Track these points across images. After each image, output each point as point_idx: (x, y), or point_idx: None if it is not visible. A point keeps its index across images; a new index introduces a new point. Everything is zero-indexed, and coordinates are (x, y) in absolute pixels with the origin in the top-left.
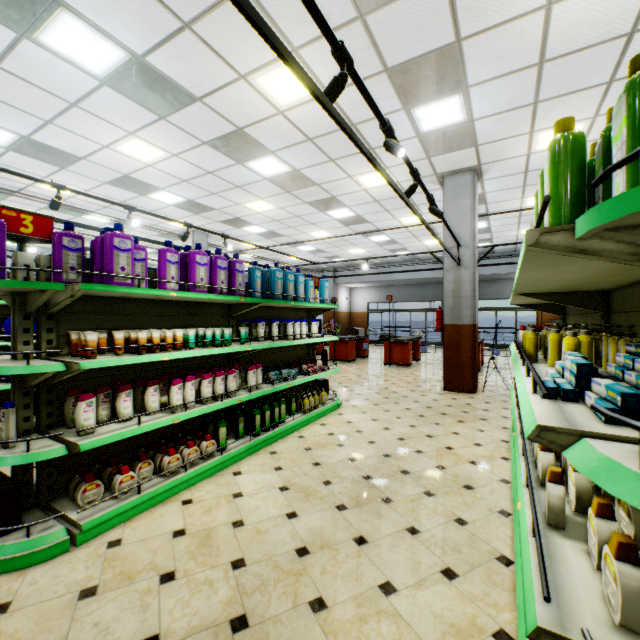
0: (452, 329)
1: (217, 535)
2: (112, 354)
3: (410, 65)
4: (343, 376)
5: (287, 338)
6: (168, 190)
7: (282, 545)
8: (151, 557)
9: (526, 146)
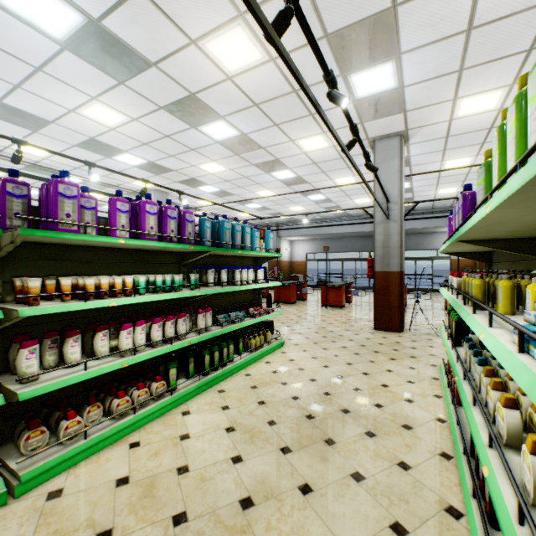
0: (382, 275)
1: (161, 483)
2: (60, 300)
3: (348, 31)
4: (285, 317)
5: (235, 284)
6: (131, 152)
7: (226, 495)
8: (90, 511)
9: (449, 112)
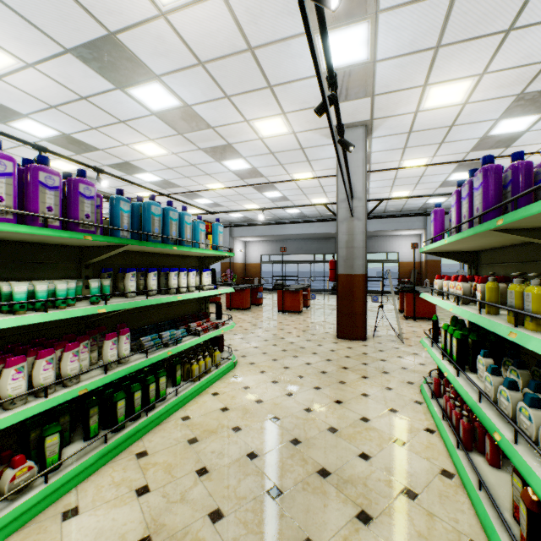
0: (346, 279)
1: None
2: None
3: None
4: (239, 326)
5: (169, 292)
6: (34, 118)
7: None
8: None
9: (416, 102)
